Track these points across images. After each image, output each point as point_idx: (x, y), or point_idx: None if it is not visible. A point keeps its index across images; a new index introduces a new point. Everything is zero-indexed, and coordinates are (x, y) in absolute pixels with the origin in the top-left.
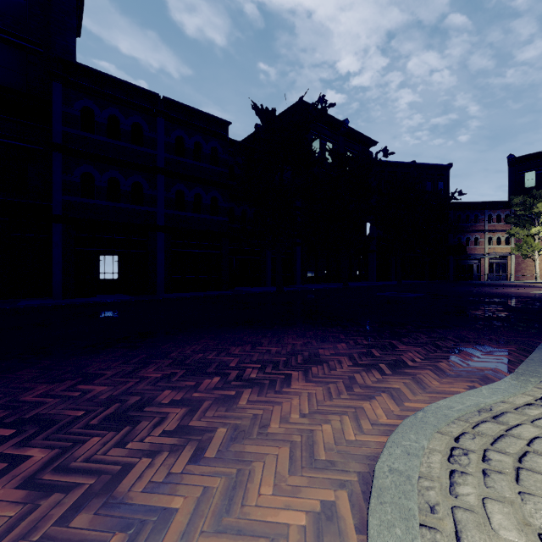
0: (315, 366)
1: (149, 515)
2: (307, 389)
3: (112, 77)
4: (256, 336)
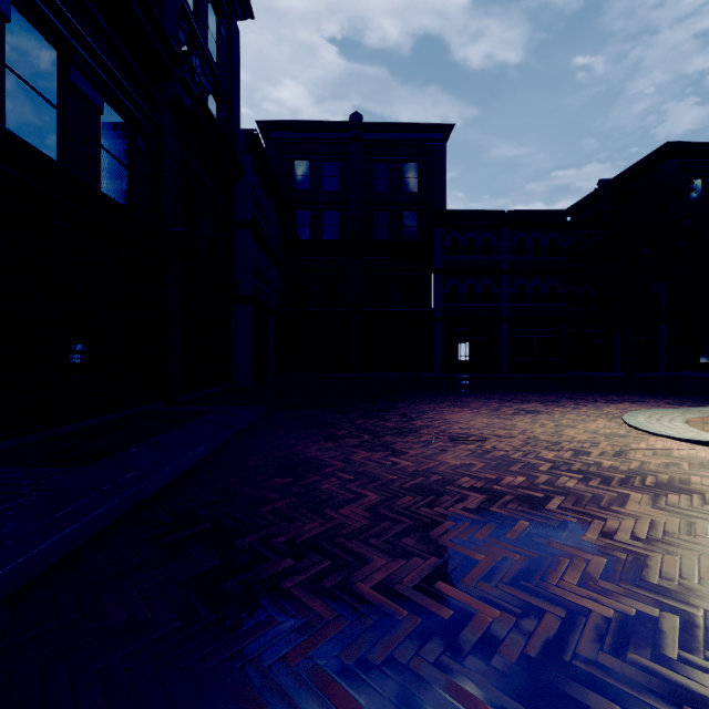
0: (639, 402)
1: (576, 408)
2: (630, 405)
3: (470, 211)
4: (602, 395)
